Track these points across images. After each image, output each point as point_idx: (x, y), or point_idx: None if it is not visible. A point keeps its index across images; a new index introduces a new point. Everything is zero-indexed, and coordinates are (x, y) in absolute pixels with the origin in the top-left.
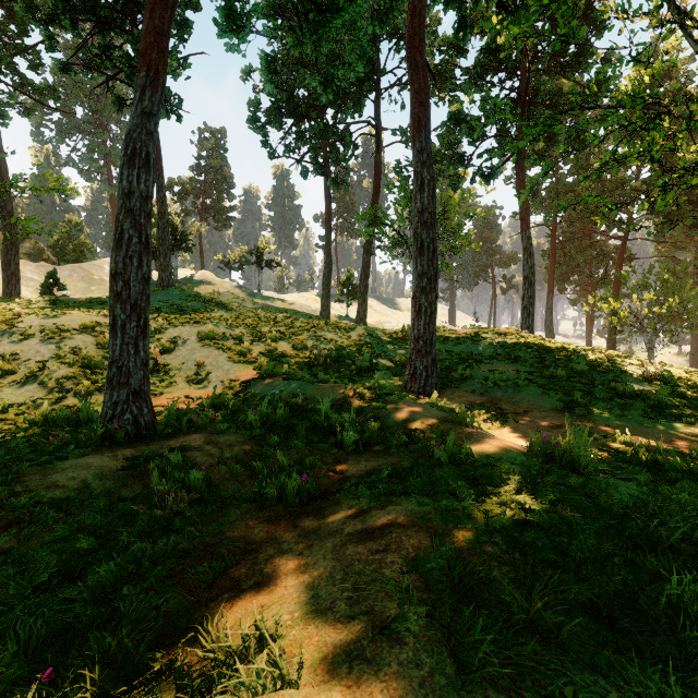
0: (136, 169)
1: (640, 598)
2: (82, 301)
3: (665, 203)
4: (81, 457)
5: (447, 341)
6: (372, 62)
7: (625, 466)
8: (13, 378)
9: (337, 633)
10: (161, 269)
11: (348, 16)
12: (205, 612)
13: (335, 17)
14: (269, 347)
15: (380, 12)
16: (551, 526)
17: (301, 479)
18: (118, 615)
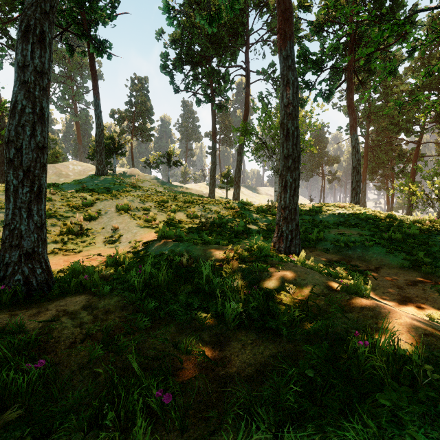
0: (30, 44)
1: None
2: None
3: None
4: None
5: (301, 212)
6: (243, 24)
7: None
8: None
9: None
10: (98, 163)
11: None
12: None
13: None
14: (169, 216)
15: None
16: None
17: (163, 395)
18: None
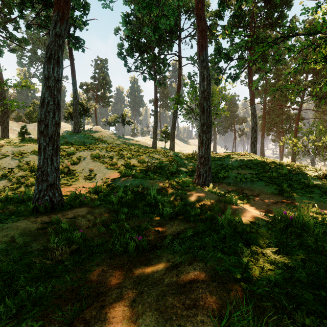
0: (52, 65)
1: None
2: (36, 139)
3: None
4: (16, 221)
5: (215, 159)
6: (177, 25)
7: (320, 226)
8: None
9: None
10: (75, 124)
11: None
12: None
13: None
14: (126, 161)
15: None
16: (308, 280)
17: (138, 238)
18: None
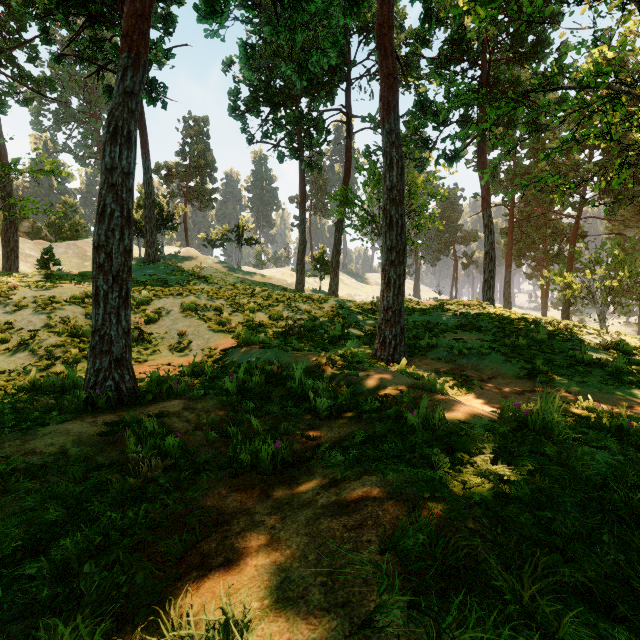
0: (118, 146)
1: (635, 581)
2: (74, 275)
3: (621, 181)
4: (62, 423)
5: (414, 312)
6: (343, 54)
7: (590, 432)
8: (6, 347)
9: (310, 629)
10: (148, 246)
11: (321, 6)
12: (171, 593)
13: (309, 3)
14: (248, 317)
15: (351, 3)
16: (531, 498)
17: (275, 446)
18: (79, 596)
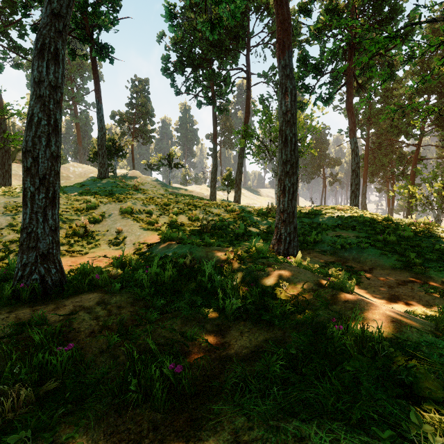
0: (45, 61)
1: None
2: None
3: None
4: None
5: (300, 215)
6: (244, 27)
7: None
8: None
9: None
10: (100, 166)
11: None
12: None
13: None
14: (171, 219)
15: None
16: None
17: (175, 368)
18: None
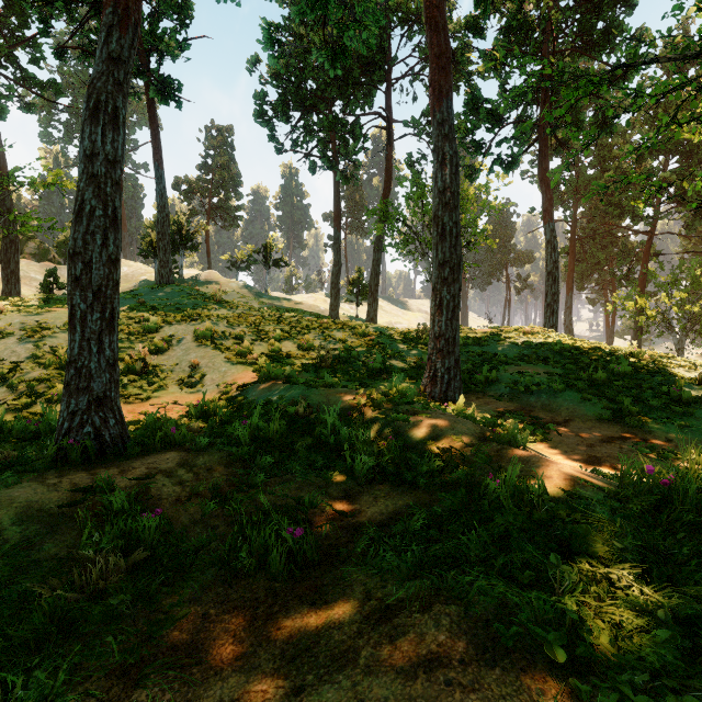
0: (101, 126)
1: None
2: None
3: None
4: (12, 485)
5: (467, 341)
6: (383, 50)
7: None
8: None
9: None
10: (161, 266)
11: None
12: None
13: None
14: (272, 347)
15: None
16: None
17: (294, 533)
18: None
